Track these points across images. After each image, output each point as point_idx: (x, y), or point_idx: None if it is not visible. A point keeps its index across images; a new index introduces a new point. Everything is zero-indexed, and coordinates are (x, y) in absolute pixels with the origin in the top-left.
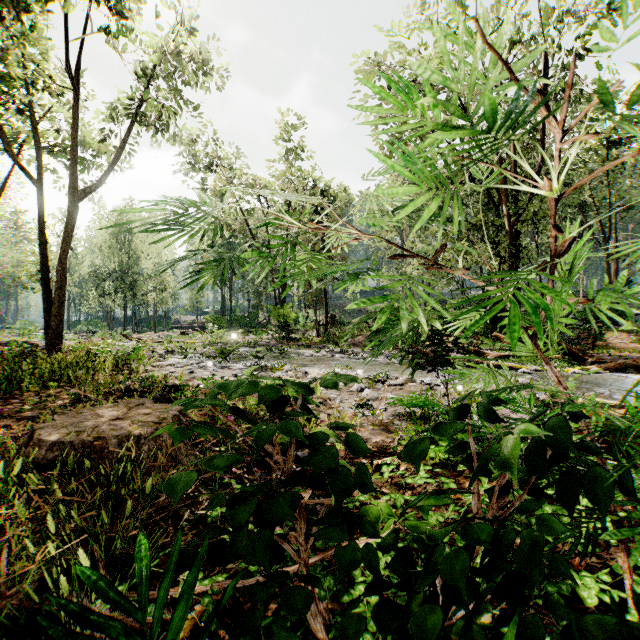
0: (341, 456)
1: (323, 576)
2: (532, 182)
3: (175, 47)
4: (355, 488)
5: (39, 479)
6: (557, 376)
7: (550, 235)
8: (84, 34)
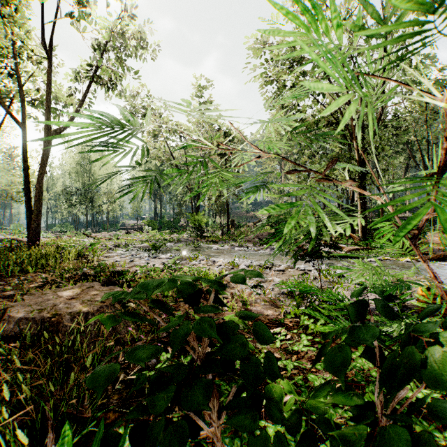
0: None
1: (231, 438)
2: (431, 95)
3: (121, 29)
4: (263, 376)
5: (1, 352)
6: (433, 272)
7: (441, 147)
8: (55, 19)
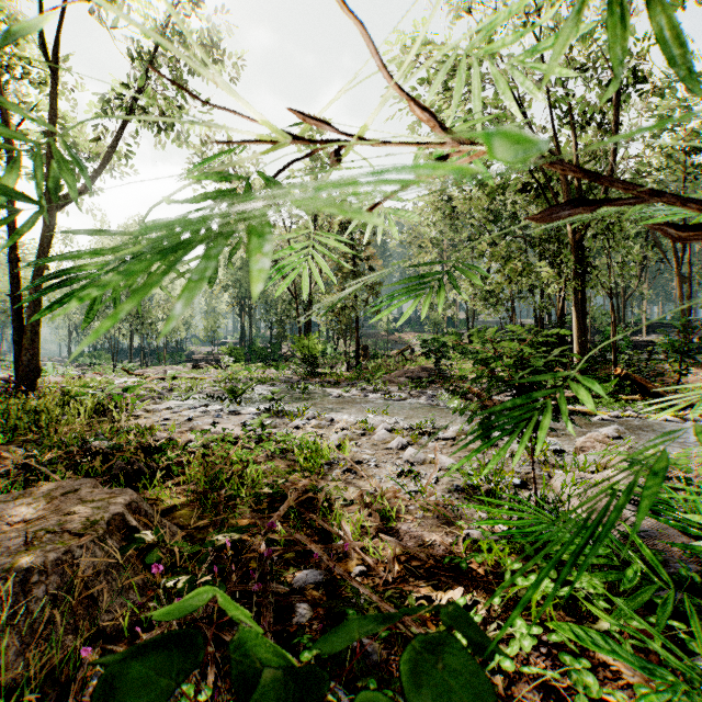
0: (379, 575)
1: None
2: None
3: (176, 27)
4: None
5: None
6: None
7: None
8: (64, 7)
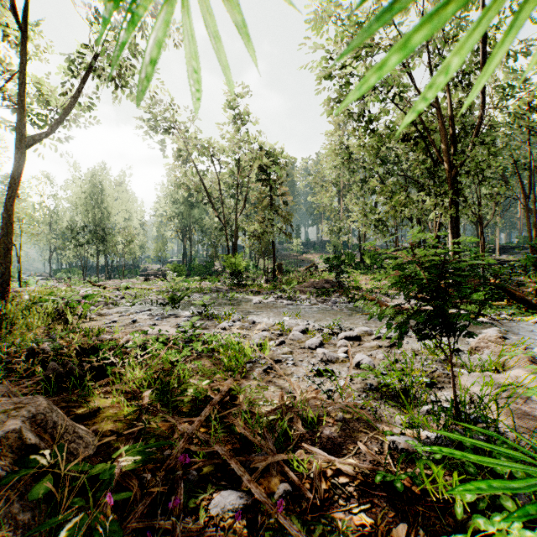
0: (305, 496)
1: None
2: None
3: None
4: None
5: None
6: None
7: None
8: None
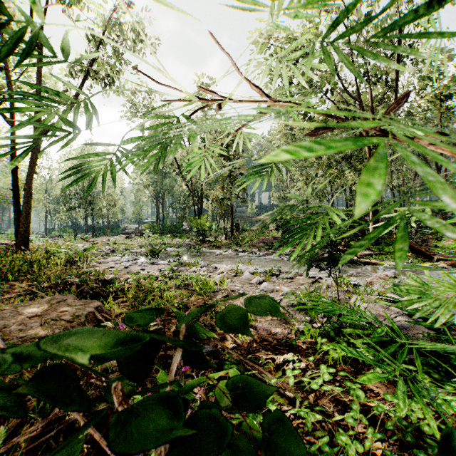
0: (244, 349)
1: None
2: None
3: (117, 19)
4: None
5: None
6: None
7: None
8: (46, 7)
